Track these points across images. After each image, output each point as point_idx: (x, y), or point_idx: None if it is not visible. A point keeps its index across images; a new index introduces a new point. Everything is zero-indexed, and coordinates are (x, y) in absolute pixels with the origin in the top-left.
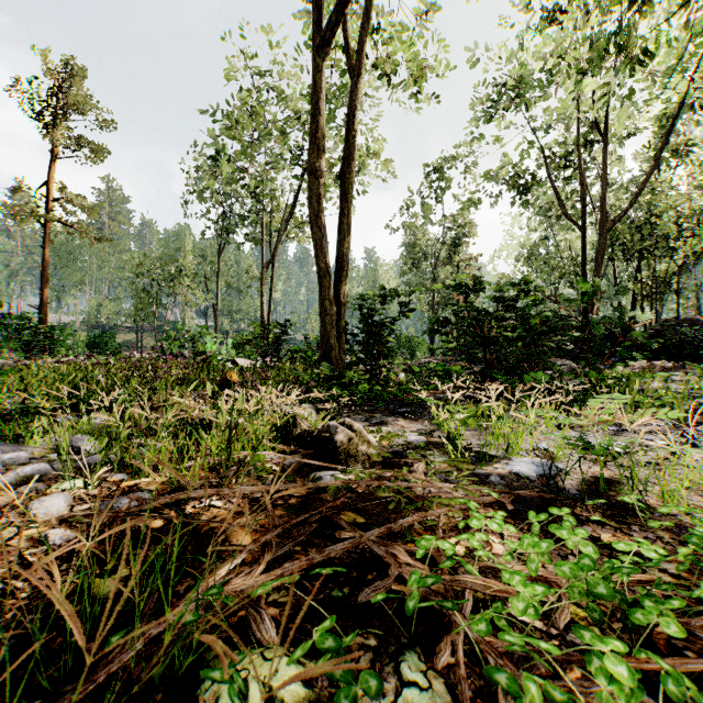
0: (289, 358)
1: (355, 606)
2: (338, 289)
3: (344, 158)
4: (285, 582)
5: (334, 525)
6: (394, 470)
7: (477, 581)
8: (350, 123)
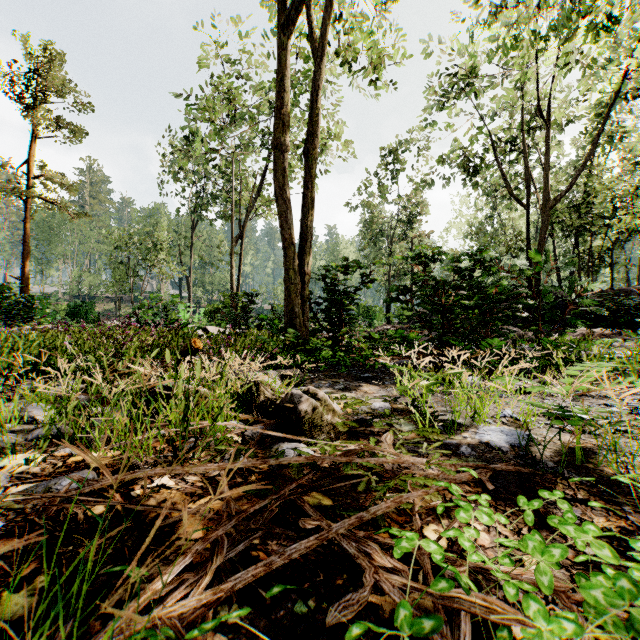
0: (256, 326)
1: (322, 629)
2: (302, 259)
3: (308, 135)
4: (237, 592)
5: (297, 509)
6: (362, 443)
7: (475, 599)
8: (314, 102)
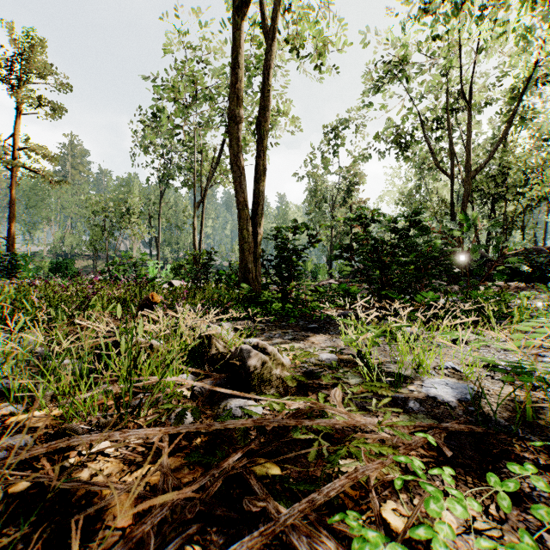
0: (215, 280)
1: None
2: (255, 220)
3: (260, 109)
4: None
5: (243, 480)
6: (311, 401)
7: None
8: (265, 79)
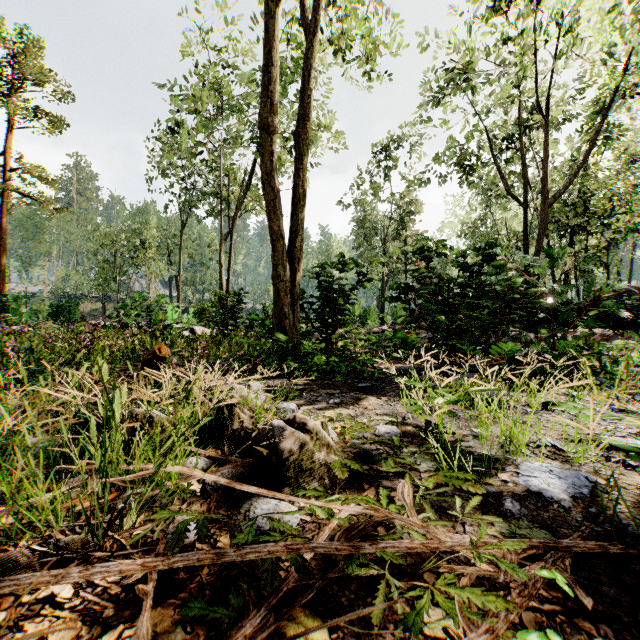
0: (246, 327)
1: None
2: (293, 254)
3: (299, 118)
4: None
5: None
6: (370, 505)
7: None
8: (305, 82)
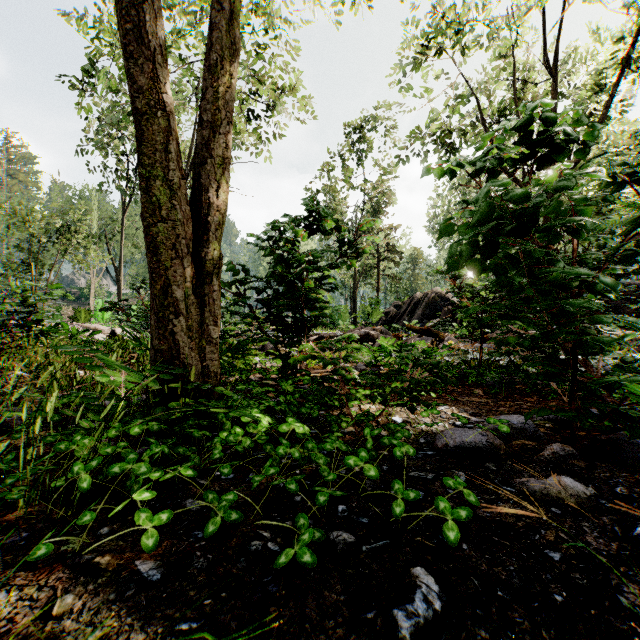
0: None
1: None
2: (203, 171)
3: None
4: None
5: None
6: None
7: None
8: None
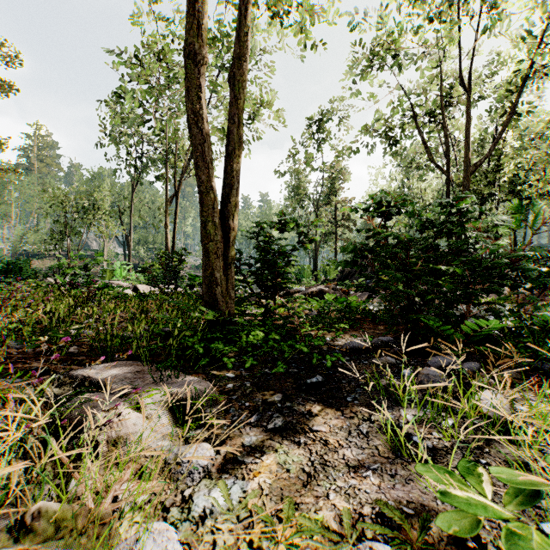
0: (187, 285)
1: None
2: (226, 210)
3: (233, 57)
4: None
5: None
6: None
7: None
8: (241, 17)
